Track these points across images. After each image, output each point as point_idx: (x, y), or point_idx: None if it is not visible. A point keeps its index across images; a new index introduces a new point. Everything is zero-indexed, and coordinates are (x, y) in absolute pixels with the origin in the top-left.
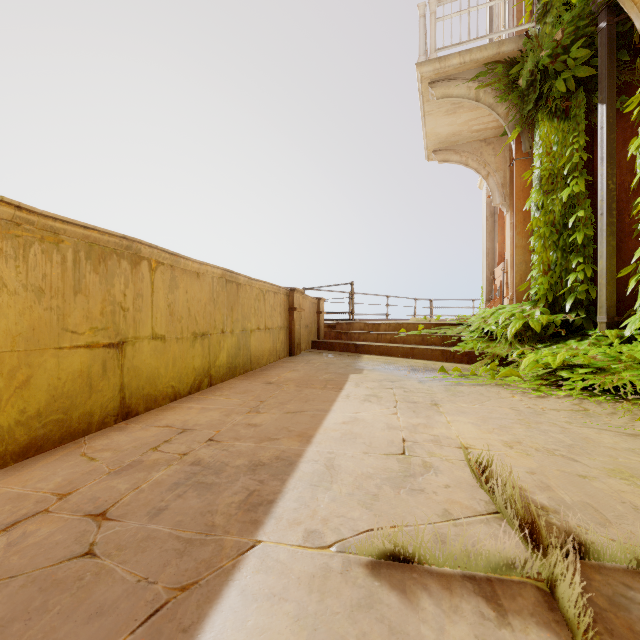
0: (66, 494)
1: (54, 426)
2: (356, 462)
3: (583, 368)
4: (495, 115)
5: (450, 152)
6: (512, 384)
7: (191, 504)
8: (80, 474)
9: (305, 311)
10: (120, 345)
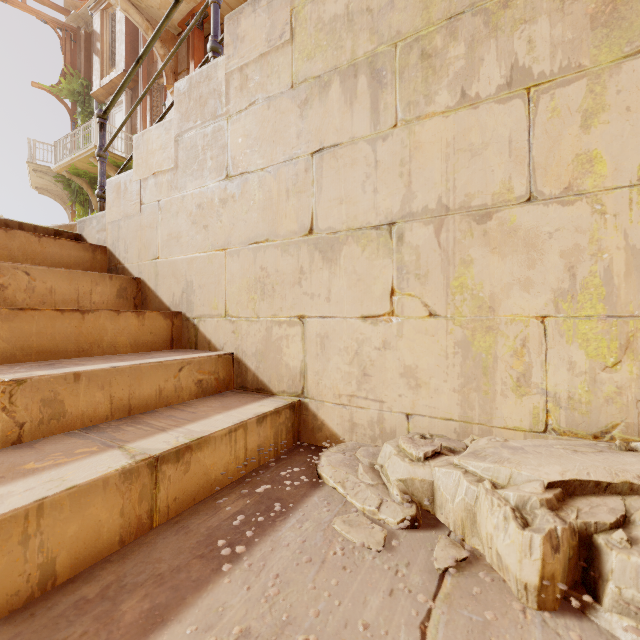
0: None
1: None
2: None
3: None
4: (64, 193)
5: (46, 191)
6: None
7: None
8: None
9: None
10: None
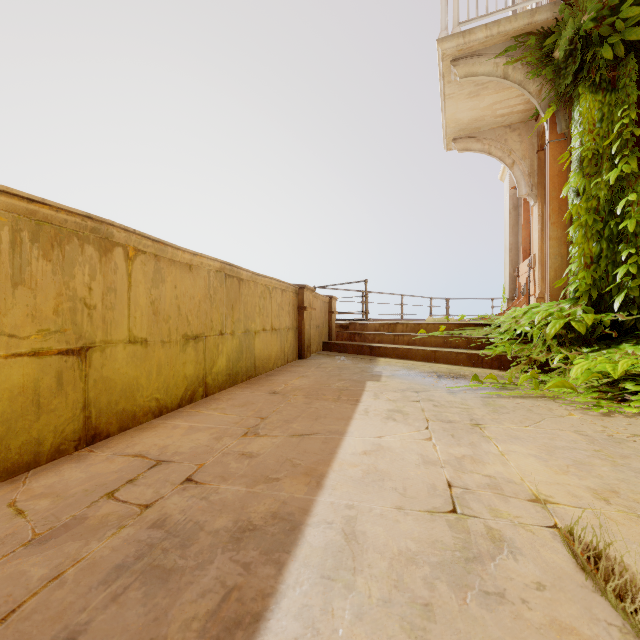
0: None
1: None
2: (388, 527)
3: None
4: (525, 93)
5: (471, 140)
6: (568, 398)
7: (127, 620)
8: None
9: (316, 310)
10: (83, 351)
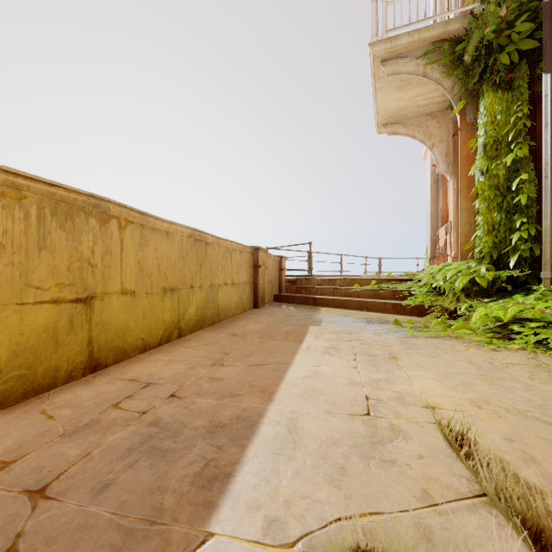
0: (11, 462)
1: (16, 382)
2: (320, 424)
3: (534, 322)
4: (441, 89)
5: (398, 125)
6: (466, 337)
7: (141, 477)
8: (33, 436)
9: (268, 268)
10: (88, 300)
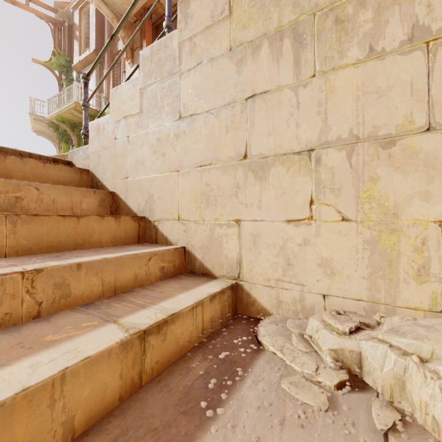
0: None
1: None
2: None
3: None
4: (54, 134)
5: (42, 133)
6: None
7: None
8: None
9: None
10: None
